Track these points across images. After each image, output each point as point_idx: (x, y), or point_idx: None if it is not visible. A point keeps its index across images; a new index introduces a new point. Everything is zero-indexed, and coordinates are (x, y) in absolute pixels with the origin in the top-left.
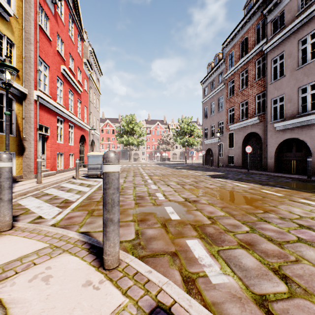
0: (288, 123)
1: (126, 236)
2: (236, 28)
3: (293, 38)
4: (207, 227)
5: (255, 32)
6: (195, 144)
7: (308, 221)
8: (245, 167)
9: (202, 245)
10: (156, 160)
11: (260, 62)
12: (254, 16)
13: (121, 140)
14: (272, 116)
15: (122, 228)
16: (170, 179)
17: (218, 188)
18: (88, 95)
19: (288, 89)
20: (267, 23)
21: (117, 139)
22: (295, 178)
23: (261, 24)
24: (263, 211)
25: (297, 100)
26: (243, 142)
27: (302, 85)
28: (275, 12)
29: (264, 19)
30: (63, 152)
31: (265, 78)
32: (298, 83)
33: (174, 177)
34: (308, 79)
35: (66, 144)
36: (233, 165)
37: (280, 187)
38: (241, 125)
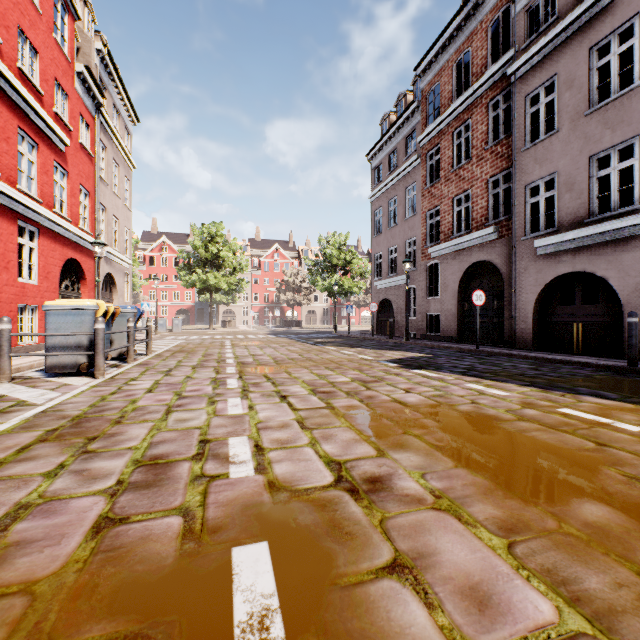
0: (568, 238)
1: None
2: (445, 30)
3: (578, 42)
4: None
5: (488, 37)
6: (354, 292)
7: None
8: (464, 338)
9: None
10: (273, 326)
11: (500, 104)
12: (485, 3)
13: (190, 280)
14: (528, 225)
15: None
16: (293, 374)
17: (434, 406)
18: (93, 160)
19: (566, 161)
20: (516, 13)
21: (182, 276)
22: (597, 365)
23: (501, 20)
24: None
25: (586, 185)
26: (461, 285)
27: (601, 151)
28: None
29: (505, 13)
30: None
31: (511, 139)
32: (589, 147)
33: (307, 369)
34: (615, 135)
35: (5, 279)
36: (439, 335)
37: (593, 394)
38: (457, 247)
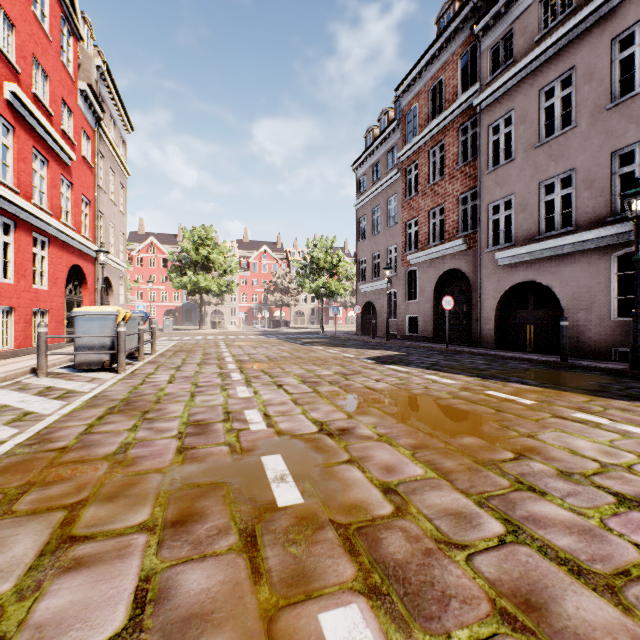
0: (521, 252)
1: (91, 619)
2: (421, 58)
3: (530, 84)
4: (385, 531)
5: (459, 69)
6: (340, 294)
7: (627, 480)
8: (439, 338)
9: (376, 636)
10: (261, 326)
11: (468, 129)
12: (456, 38)
13: (181, 282)
14: (491, 238)
15: (92, 570)
16: (285, 369)
17: (395, 390)
18: (93, 171)
19: (521, 186)
20: (481, 52)
21: (173, 278)
22: (538, 361)
23: (469, 55)
24: (514, 455)
25: (536, 207)
26: (436, 290)
27: (547, 179)
28: (496, 31)
29: (474, 47)
30: (12, 305)
31: (477, 162)
32: (538, 174)
33: (297, 365)
34: (558, 167)
35: (22, 286)
36: (416, 336)
37: (519, 382)
38: (433, 255)
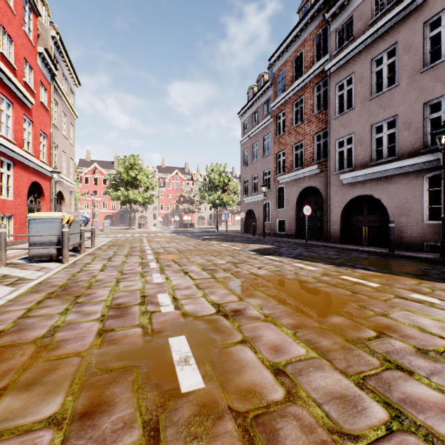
0: (359, 174)
1: None
2: (288, 37)
3: (365, 55)
4: (280, 419)
5: (314, 45)
6: (230, 204)
7: None
8: (300, 235)
9: None
10: (174, 227)
11: (321, 87)
12: (312, 23)
13: (116, 195)
14: (337, 165)
15: None
16: (190, 259)
17: (273, 276)
18: (49, 113)
19: (359, 127)
20: (330, 32)
21: (110, 192)
22: (373, 252)
23: (321, 35)
24: (376, 333)
25: (370, 142)
26: (298, 201)
27: (378, 122)
28: (341, 17)
29: (325, 29)
30: None
31: (327, 110)
32: (371, 119)
33: (199, 256)
34: (385, 113)
35: None
36: (284, 233)
37: (363, 268)
38: (295, 177)
